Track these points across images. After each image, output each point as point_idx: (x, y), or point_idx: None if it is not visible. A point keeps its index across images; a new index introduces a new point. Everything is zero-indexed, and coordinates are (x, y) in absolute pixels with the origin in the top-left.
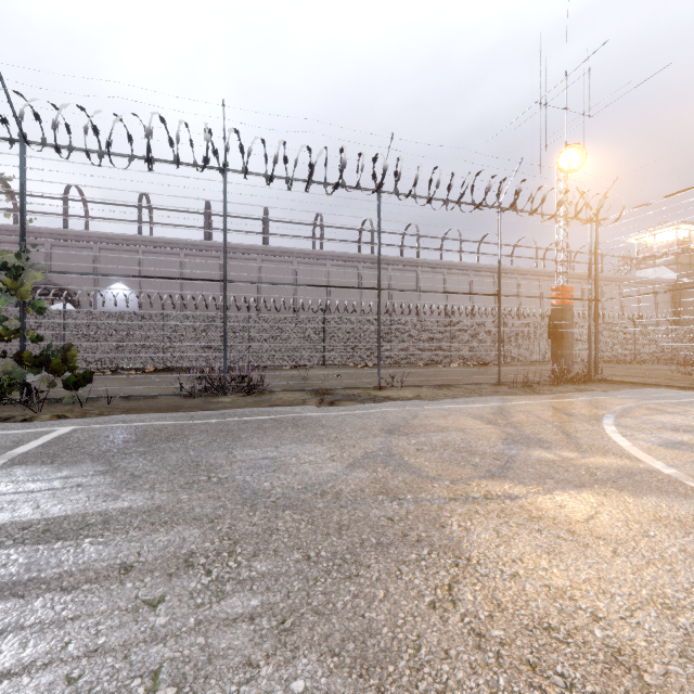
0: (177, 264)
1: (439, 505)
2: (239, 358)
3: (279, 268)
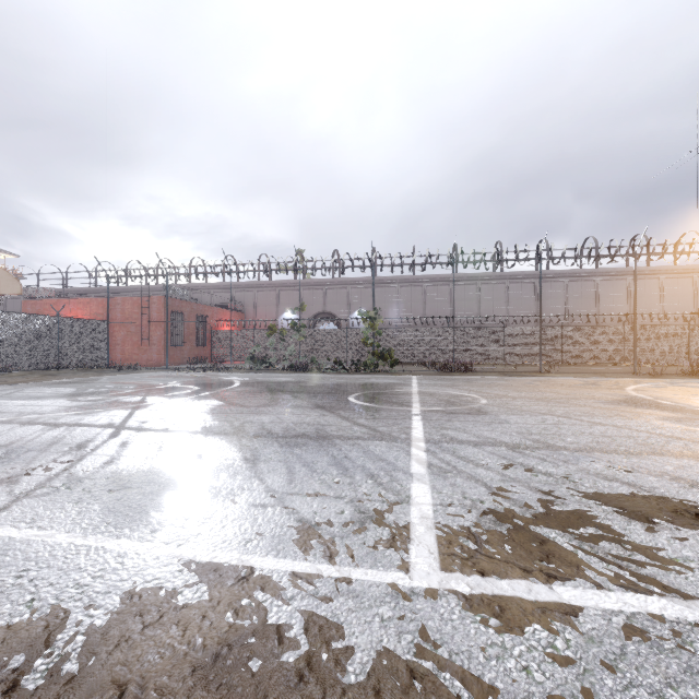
0: (395, 293)
1: (539, 387)
2: (442, 357)
3: (466, 289)
